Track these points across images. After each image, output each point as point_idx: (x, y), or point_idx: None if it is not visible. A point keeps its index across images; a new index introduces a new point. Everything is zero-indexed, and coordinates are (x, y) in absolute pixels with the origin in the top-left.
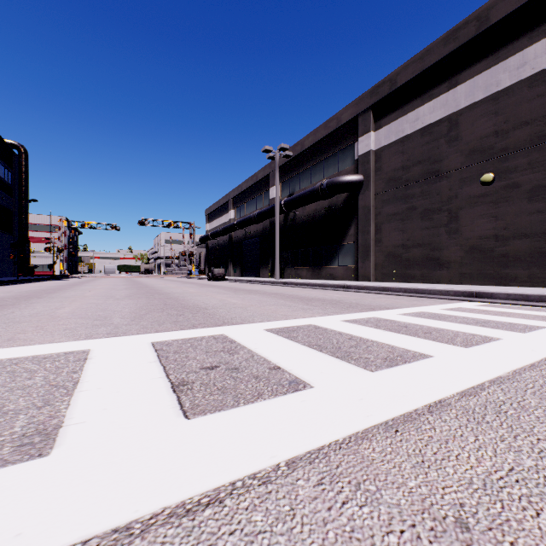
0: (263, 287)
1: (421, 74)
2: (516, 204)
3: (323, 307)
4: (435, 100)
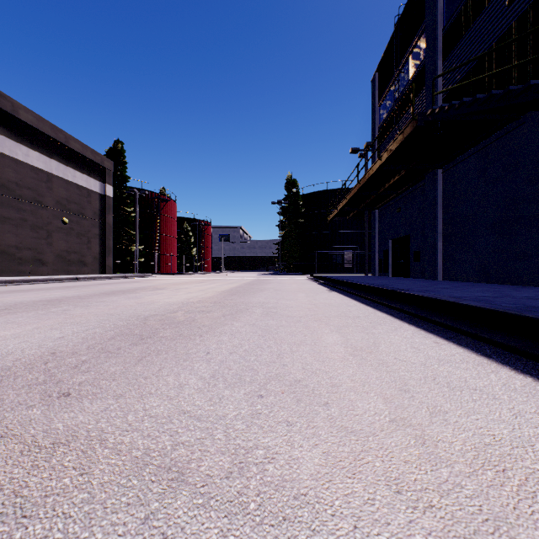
0: (38, 285)
1: (34, 128)
2: (74, 238)
3: (177, 279)
4: (41, 154)
